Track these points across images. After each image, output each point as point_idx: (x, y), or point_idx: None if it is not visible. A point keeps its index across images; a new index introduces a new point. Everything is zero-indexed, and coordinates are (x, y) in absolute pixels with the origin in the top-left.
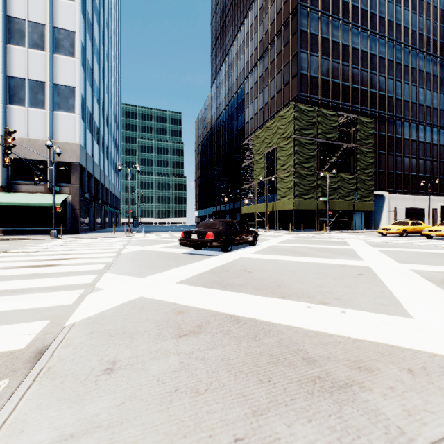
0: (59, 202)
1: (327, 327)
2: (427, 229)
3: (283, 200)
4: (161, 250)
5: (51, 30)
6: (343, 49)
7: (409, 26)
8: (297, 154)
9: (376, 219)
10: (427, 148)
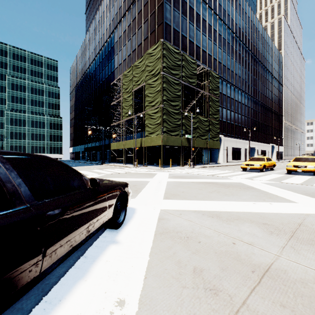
0: None
1: None
2: (292, 164)
3: (151, 136)
4: None
5: None
6: (197, 16)
7: (234, 19)
8: (166, 91)
9: (215, 155)
10: (242, 107)
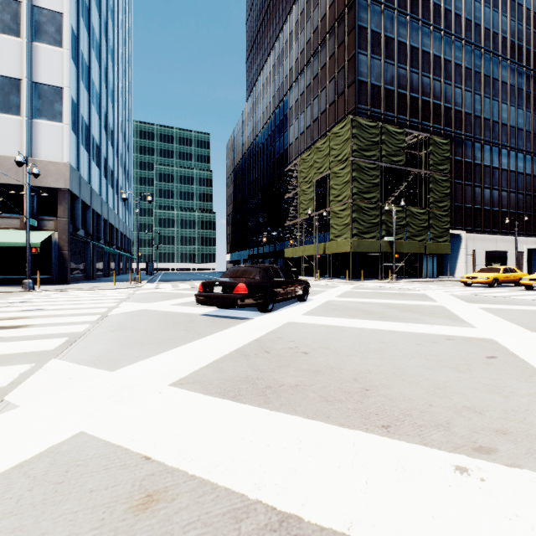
0: (38, 241)
1: None
2: (527, 277)
3: (337, 241)
4: (170, 310)
5: (29, 9)
6: (411, 52)
7: (490, 27)
8: (356, 181)
9: (450, 265)
10: (511, 177)
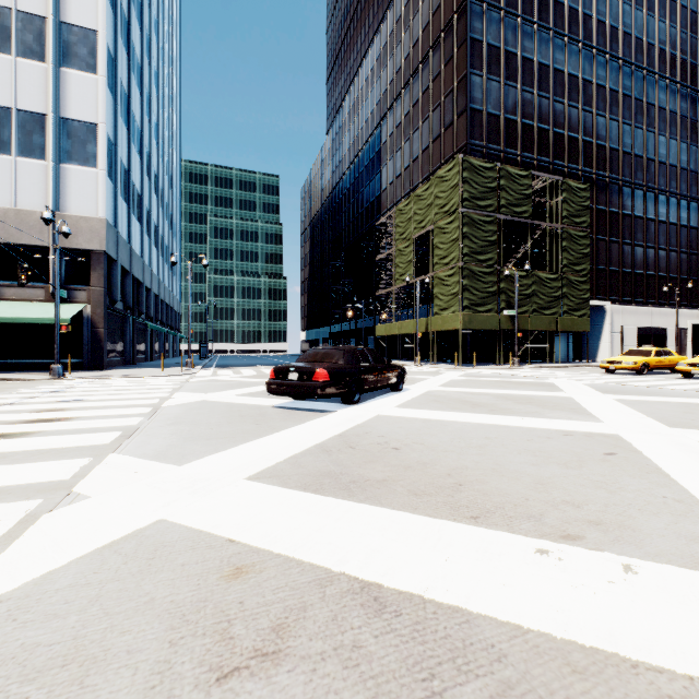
0: (68, 316)
1: (613, 633)
2: (685, 362)
3: (444, 315)
4: (235, 401)
5: (56, 27)
6: (540, 71)
7: (644, 37)
8: (467, 239)
9: (591, 345)
10: (672, 231)
